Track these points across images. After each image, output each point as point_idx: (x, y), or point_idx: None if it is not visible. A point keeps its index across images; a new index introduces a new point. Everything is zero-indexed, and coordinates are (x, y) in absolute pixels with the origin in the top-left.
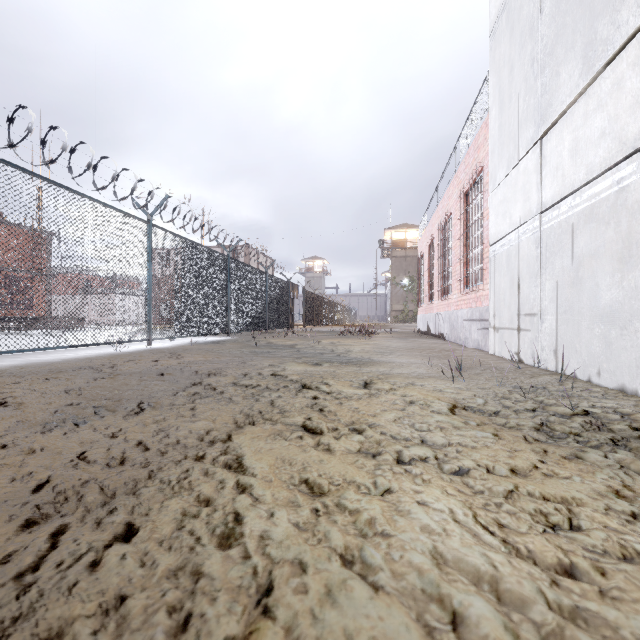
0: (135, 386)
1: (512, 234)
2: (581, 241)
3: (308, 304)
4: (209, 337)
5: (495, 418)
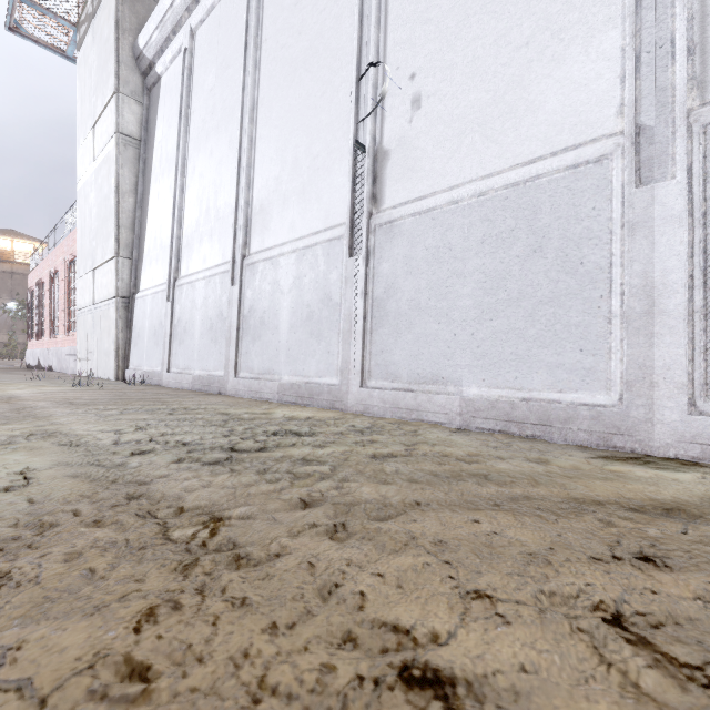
0: None
1: (86, 309)
2: (103, 323)
3: None
4: None
5: (44, 384)
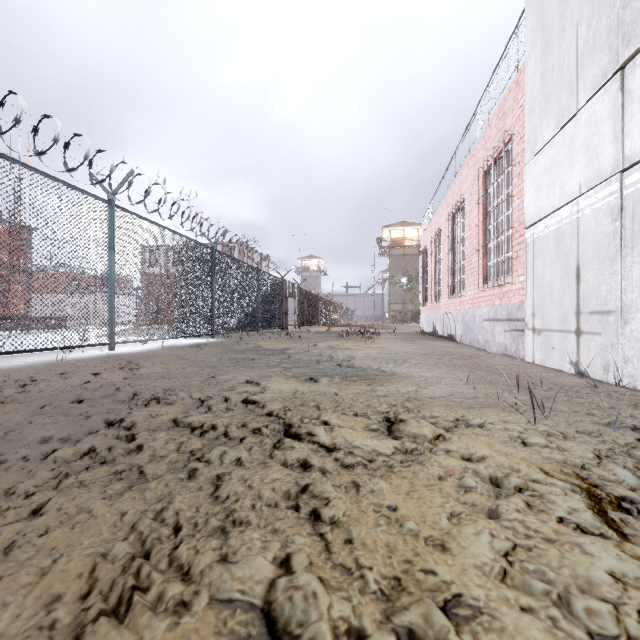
0: (4, 431)
1: (566, 208)
2: None
3: (304, 303)
4: (192, 339)
5: None
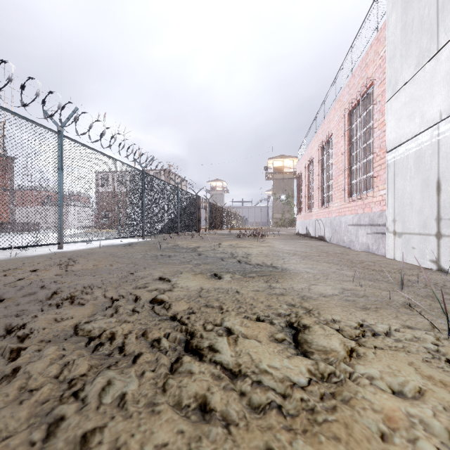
0: None
1: (426, 133)
2: None
3: (212, 213)
4: (127, 239)
5: None
